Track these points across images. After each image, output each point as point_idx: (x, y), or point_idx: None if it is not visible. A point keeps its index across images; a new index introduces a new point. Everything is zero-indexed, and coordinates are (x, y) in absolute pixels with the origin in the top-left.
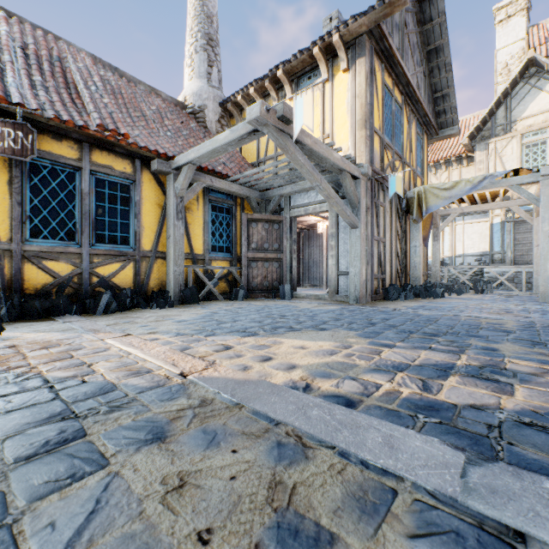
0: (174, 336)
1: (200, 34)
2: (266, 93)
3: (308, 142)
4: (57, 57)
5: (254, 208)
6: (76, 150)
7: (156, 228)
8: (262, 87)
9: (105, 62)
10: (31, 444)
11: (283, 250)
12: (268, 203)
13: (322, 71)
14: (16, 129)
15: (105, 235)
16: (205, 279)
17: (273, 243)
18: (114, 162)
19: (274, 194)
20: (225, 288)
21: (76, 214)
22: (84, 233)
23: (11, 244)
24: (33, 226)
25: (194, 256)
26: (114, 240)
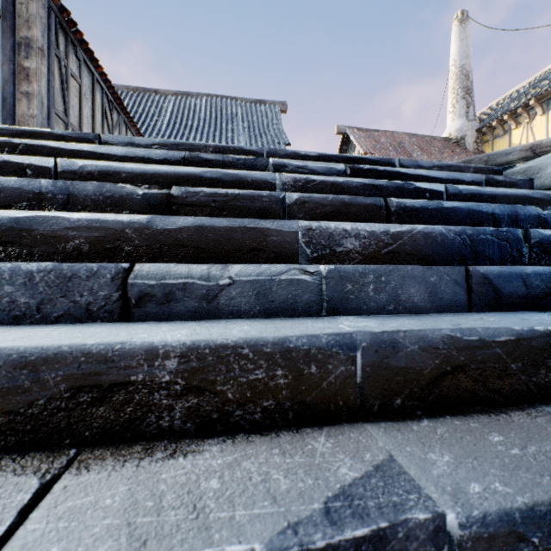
0: None
1: (459, 90)
2: (517, 114)
3: None
4: (399, 144)
5: None
6: None
7: None
8: (514, 112)
9: (410, 134)
10: None
11: None
12: None
13: None
14: None
15: None
16: None
17: None
18: None
19: None
20: None
21: None
22: None
23: None
24: None
25: None
26: None
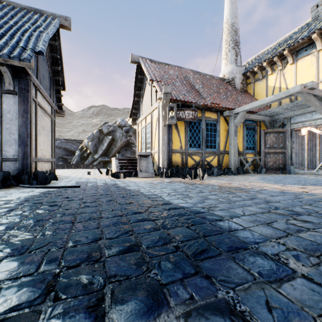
0: (270, 184)
1: (231, 42)
2: (272, 63)
3: (321, 94)
4: (185, 77)
5: (267, 126)
6: (200, 113)
7: (224, 140)
8: (271, 61)
9: (194, 71)
10: (293, 197)
11: (286, 147)
12: (275, 122)
13: (317, 45)
14: (192, 111)
15: (208, 145)
16: (245, 163)
17: (279, 144)
18: (211, 115)
19: (279, 117)
20: (251, 167)
21: (200, 138)
22: (203, 145)
23: (185, 150)
24: (190, 143)
25: (239, 152)
26: (211, 147)
